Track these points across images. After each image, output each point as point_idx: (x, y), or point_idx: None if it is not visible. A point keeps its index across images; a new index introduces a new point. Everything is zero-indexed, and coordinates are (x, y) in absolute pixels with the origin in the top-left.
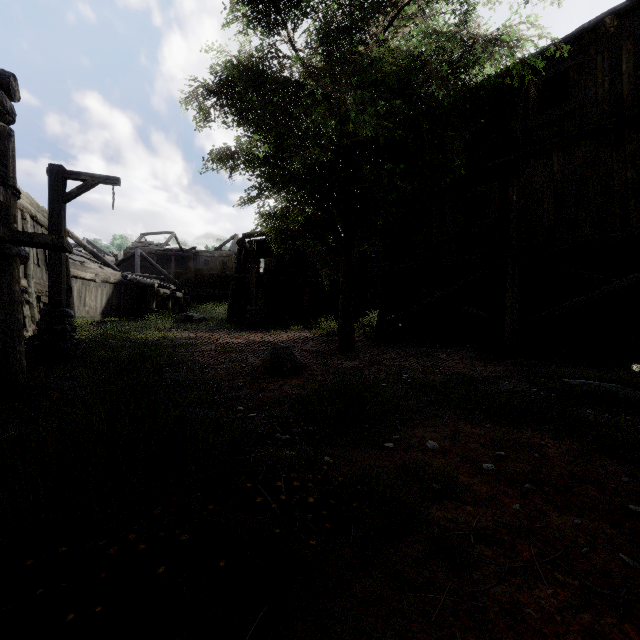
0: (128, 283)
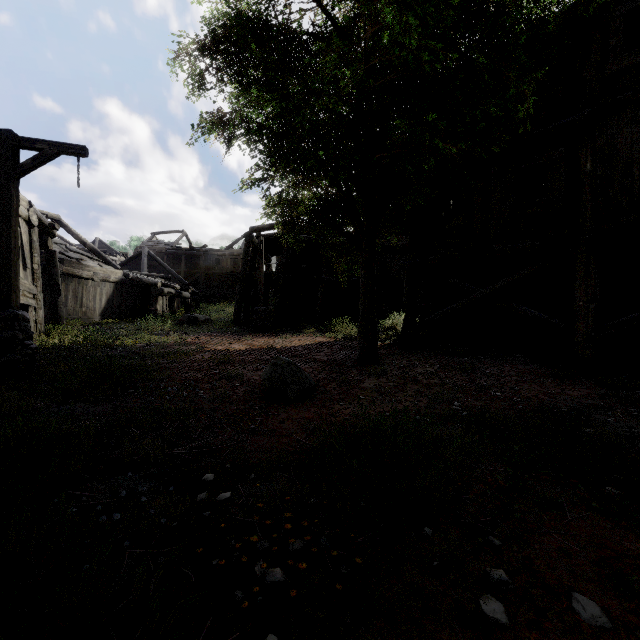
0: (130, 282)
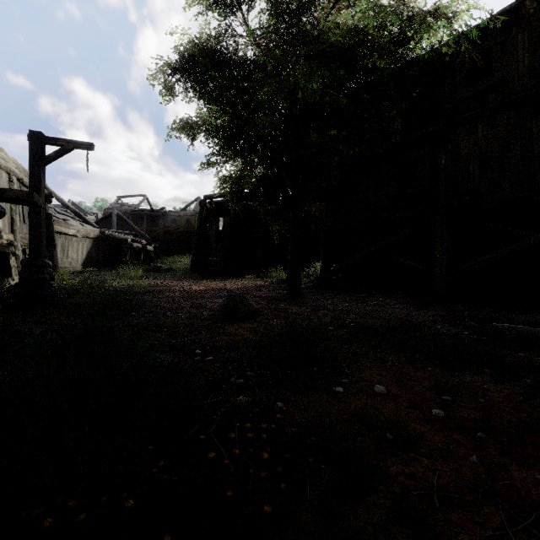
0: (105, 238)
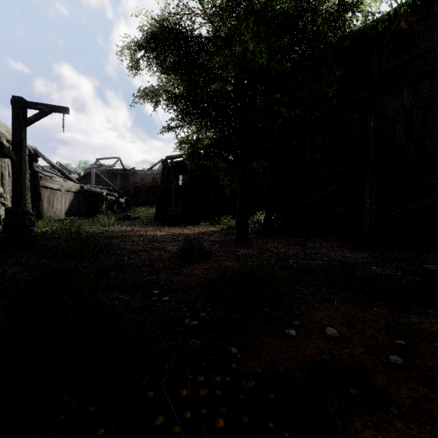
0: (85, 192)
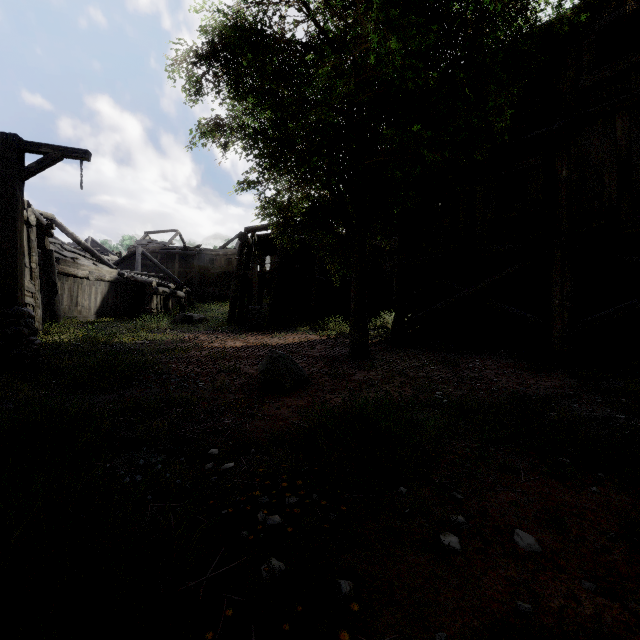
0: (125, 281)
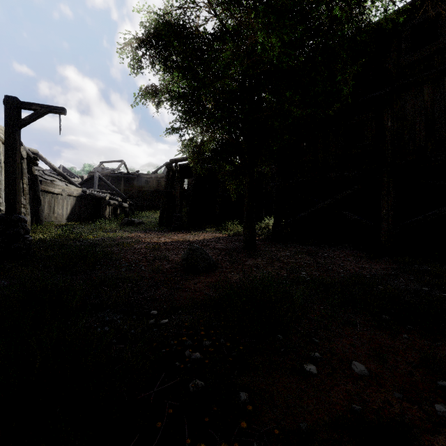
0: (87, 196)
